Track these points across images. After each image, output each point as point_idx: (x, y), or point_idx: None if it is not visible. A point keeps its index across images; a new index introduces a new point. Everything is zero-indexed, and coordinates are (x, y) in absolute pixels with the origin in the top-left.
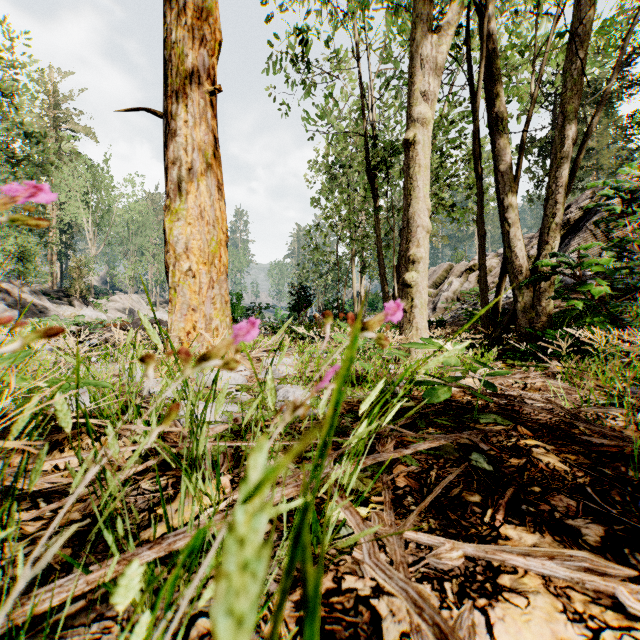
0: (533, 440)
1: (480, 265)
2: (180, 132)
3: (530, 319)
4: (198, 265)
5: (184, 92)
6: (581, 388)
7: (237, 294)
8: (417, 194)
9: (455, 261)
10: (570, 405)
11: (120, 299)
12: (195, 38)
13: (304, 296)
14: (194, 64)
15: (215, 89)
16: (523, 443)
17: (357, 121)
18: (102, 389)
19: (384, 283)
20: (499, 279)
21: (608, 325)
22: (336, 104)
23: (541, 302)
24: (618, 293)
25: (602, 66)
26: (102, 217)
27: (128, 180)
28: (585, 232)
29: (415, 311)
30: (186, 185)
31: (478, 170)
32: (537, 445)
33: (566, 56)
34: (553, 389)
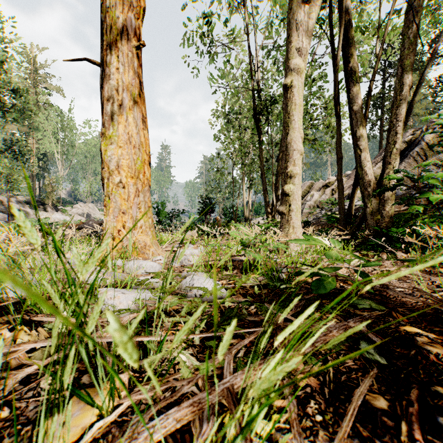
0: (412, 327)
1: (338, 180)
2: (113, 76)
3: (376, 220)
4: (127, 178)
5: (116, 46)
6: (427, 274)
7: (162, 203)
8: (293, 125)
9: (314, 180)
10: (425, 290)
11: (80, 207)
12: (124, 5)
13: (209, 204)
14: (124, 25)
15: (140, 44)
16: (403, 330)
17: (246, 80)
18: (28, 280)
19: (266, 195)
20: (352, 191)
21: (439, 224)
22: (232, 68)
23: (385, 207)
24: (437, 201)
25: (427, 35)
26: (68, 149)
27: (86, 123)
28: (409, 158)
29: (292, 214)
30: (117, 117)
31: (337, 110)
32: (418, 333)
33: (404, 24)
34: (406, 275)
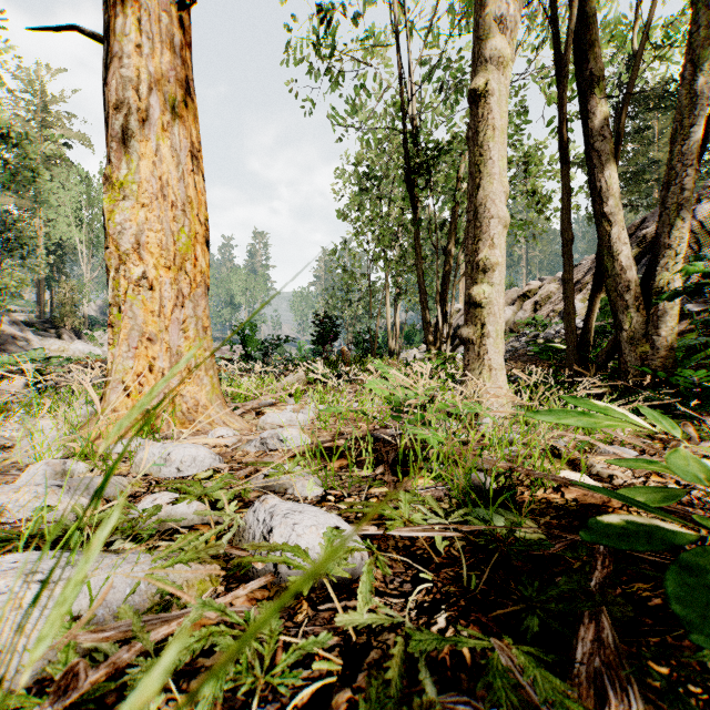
0: None
1: (565, 281)
2: (128, 62)
3: (642, 354)
4: (157, 270)
5: None
6: None
7: (250, 324)
8: (491, 169)
9: None
10: None
11: None
12: None
13: (330, 327)
14: None
15: None
16: None
17: (393, 120)
18: None
19: (425, 311)
20: (590, 300)
21: None
22: (368, 95)
23: (659, 330)
24: None
25: None
26: (98, 236)
27: None
28: None
29: (487, 342)
30: (138, 145)
31: (563, 151)
32: None
33: None
34: None
